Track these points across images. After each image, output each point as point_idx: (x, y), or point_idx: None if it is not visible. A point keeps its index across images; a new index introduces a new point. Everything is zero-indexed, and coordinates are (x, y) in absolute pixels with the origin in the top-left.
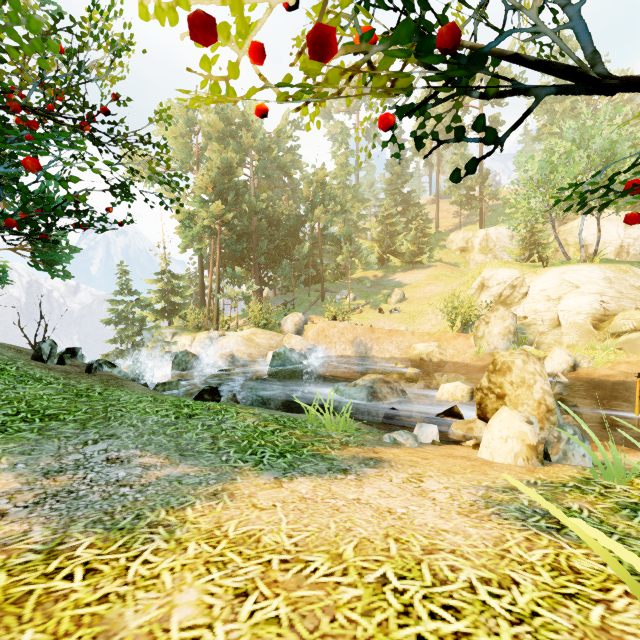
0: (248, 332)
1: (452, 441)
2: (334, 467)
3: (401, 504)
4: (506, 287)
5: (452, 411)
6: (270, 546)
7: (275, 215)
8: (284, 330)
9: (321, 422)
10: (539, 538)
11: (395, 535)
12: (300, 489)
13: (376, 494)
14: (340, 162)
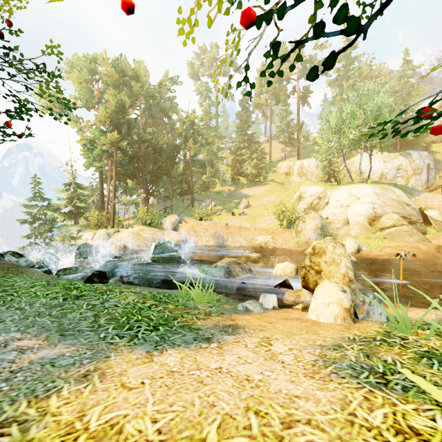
0: (137, 229)
1: (286, 305)
2: (199, 336)
3: (257, 370)
4: (315, 198)
5: (285, 283)
6: (132, 437)
7: (158, 145)
8: (164, 227)
9: (190, 296)
10: (374, 396)
11: (255, 407)
12: (169, 362)
13: (235, 361)
14: (205, 110)
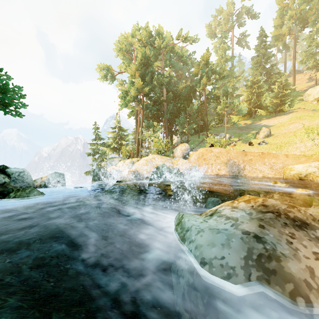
0: (150, 157)
1: None
2: None
3: None
4: None
5: None
6: None
7: (179, 92)
8: (175, 156)
9: None
10: None
11: None
12: None
13: None
14: (220, 54)
